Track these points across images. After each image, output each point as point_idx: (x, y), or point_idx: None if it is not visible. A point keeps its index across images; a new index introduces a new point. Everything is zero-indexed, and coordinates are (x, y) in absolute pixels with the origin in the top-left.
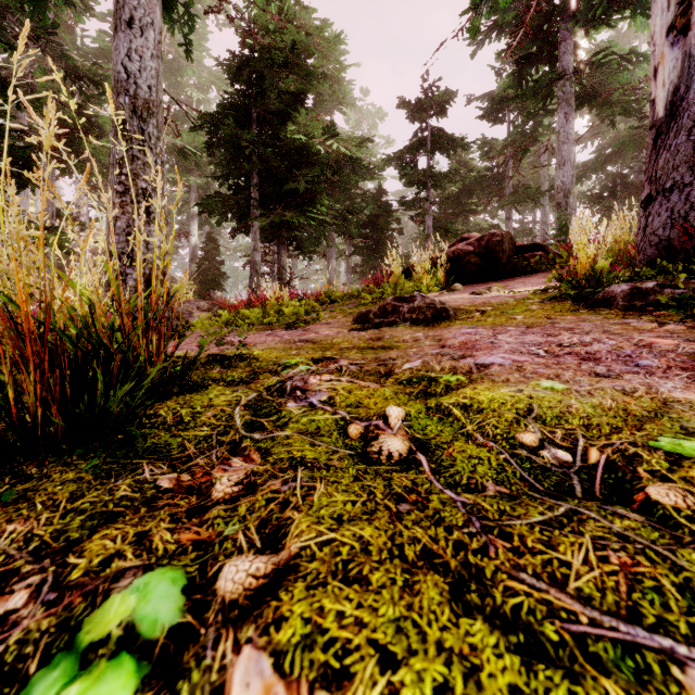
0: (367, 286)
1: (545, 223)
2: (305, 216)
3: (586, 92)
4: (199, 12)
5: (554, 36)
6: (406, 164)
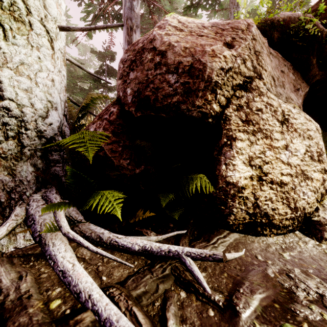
0: None
1: None
2: None
3: None
4: None
5: None
6: (95, 79)
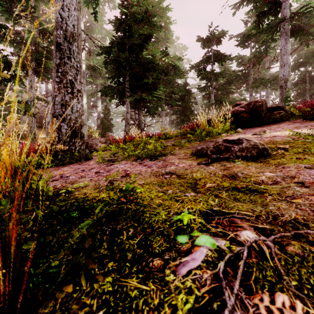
0: (185, 130)
1: (268, 97)
2: (151, 96)
3: (296, 28)
4: (101, 3)
5: (278, 0)
6: (201, 69)
